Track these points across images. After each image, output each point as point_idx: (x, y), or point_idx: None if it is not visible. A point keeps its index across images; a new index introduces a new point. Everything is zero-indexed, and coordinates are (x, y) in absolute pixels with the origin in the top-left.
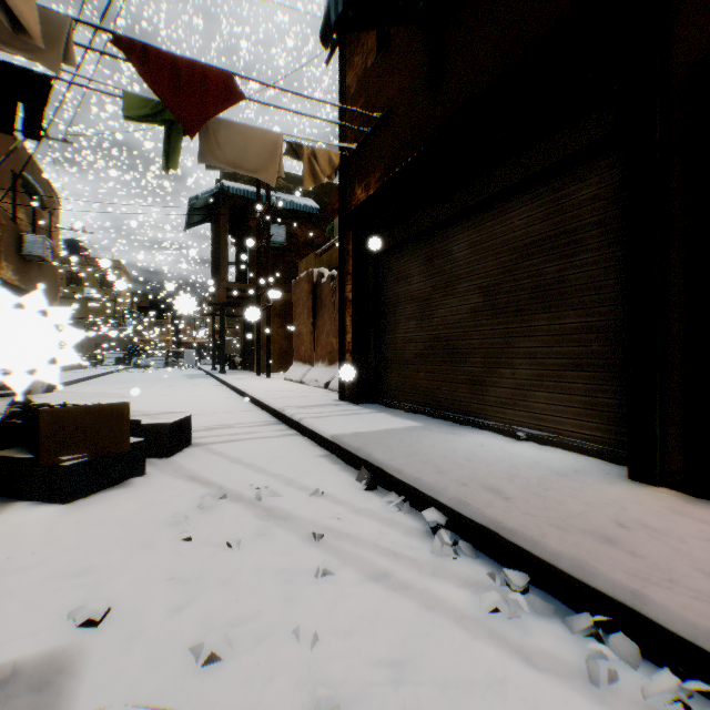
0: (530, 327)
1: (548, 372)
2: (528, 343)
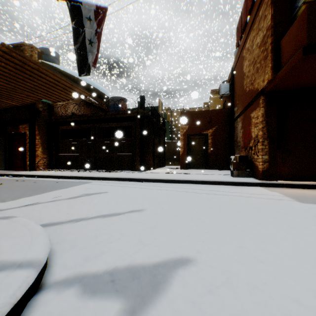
0: (1, 154)
1: (3, 160)
2: (1, 156)
